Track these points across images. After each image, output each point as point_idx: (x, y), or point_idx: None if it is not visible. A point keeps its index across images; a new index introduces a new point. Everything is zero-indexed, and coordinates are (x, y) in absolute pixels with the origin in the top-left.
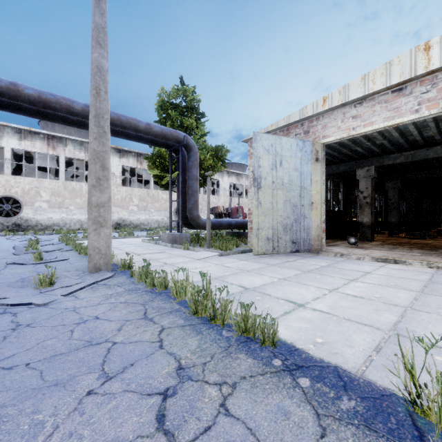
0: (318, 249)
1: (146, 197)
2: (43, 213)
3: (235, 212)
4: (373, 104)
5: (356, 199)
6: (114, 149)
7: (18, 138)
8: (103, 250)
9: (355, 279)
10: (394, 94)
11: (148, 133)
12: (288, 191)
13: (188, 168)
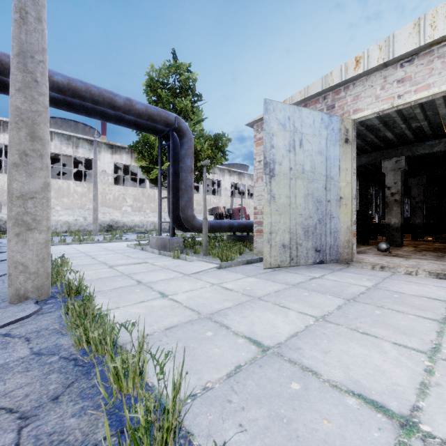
0: (347, 259)
1: (141, 197)
2: None
3: (237, 213)
4: (431, 60)
5: (371, 199)
6: (105, 145)
7: None
8: (31, 267)
9: (444, 319)
10: None
11: (128, 111)
12: (310, 182)
13: (181, 157)
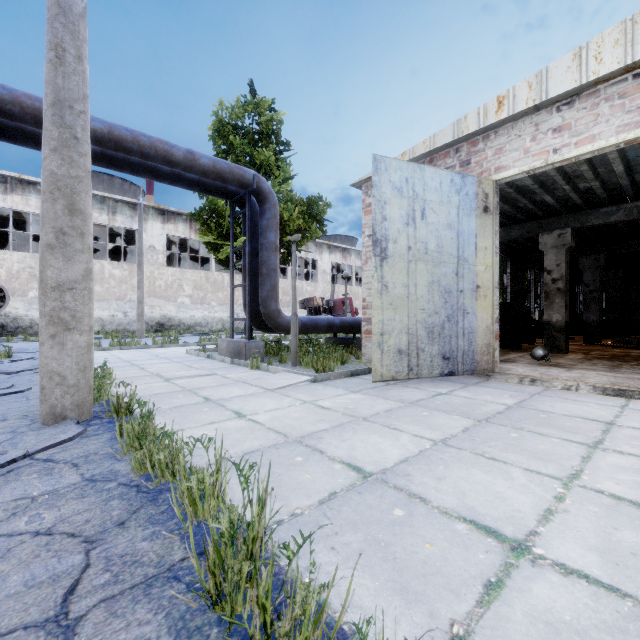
0: (487, 370)
1: (205, 283)
2: None
3: (339, 306)
4: (596, 103)
5: (529, 286)
6: (154, 210)
7: (1, 190)
8: (70, 377)
9: (596, 442)
10: (638, 80)
11: (189, 168)
12: (435, 265)
13: (262, 230)
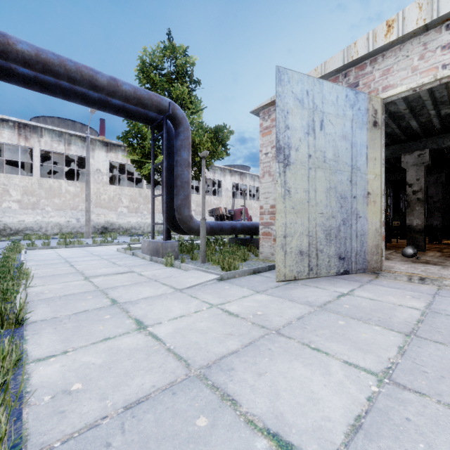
0: (376, 268)
1: (138, 197)
2: (12, 215)
3: (238, 214)
4: None
5: None
6: (100, 142)
7: None
8: None
9: None
10: None
11: (113, 93)
12: (332, 173)
13: (176, 149)
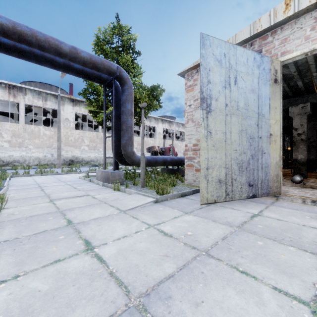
0: (276, 192)
1: (96, 138)
2: (4, 151)
3: (167, 151)
4: None
5: None
6: (68, 99)
7: None
8: None
9: None
10: None
11: (74, 59)
12: (244, 118)
13: (122, 102)
